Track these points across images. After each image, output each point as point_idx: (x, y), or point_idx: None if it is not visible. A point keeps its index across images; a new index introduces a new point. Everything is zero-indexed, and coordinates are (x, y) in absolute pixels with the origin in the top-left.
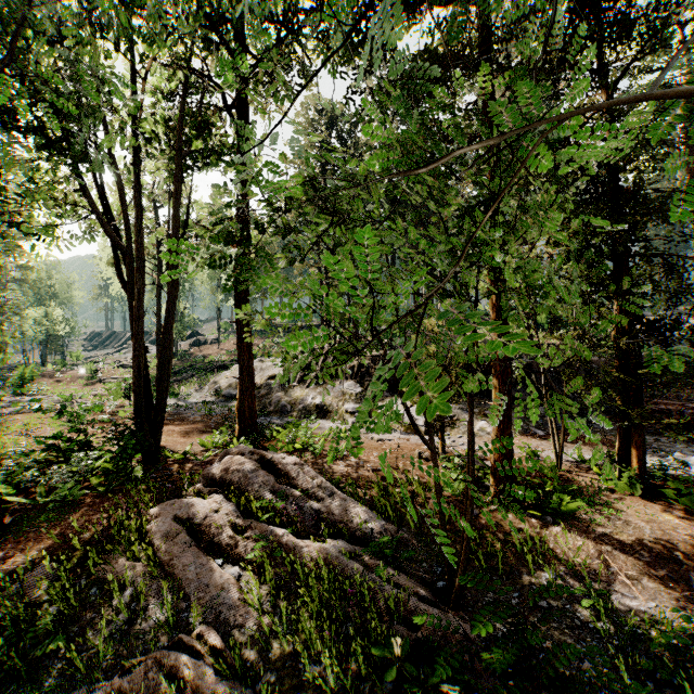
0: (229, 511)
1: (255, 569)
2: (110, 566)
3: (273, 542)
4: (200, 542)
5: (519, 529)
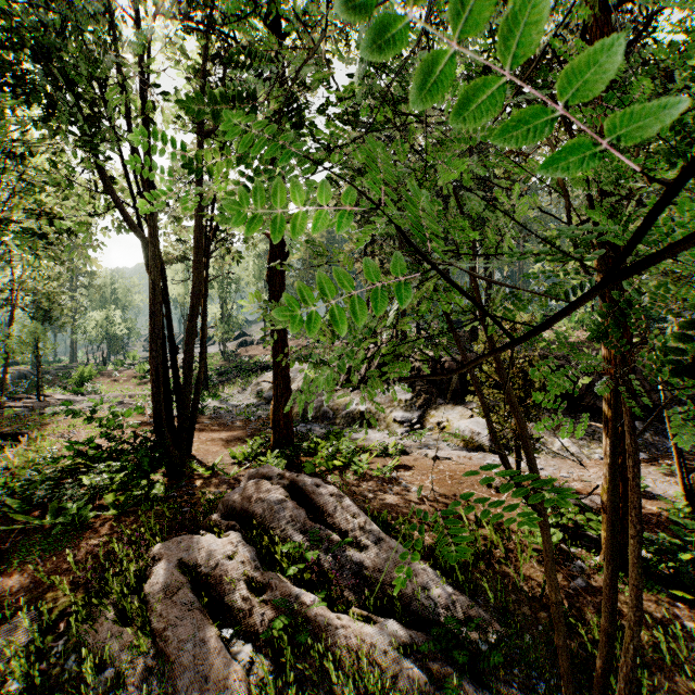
0: (246, 558)
1: (272, 654)
2: (93, 628)
3: (298, 614)
4: (205, 603)
5: (660, 620)
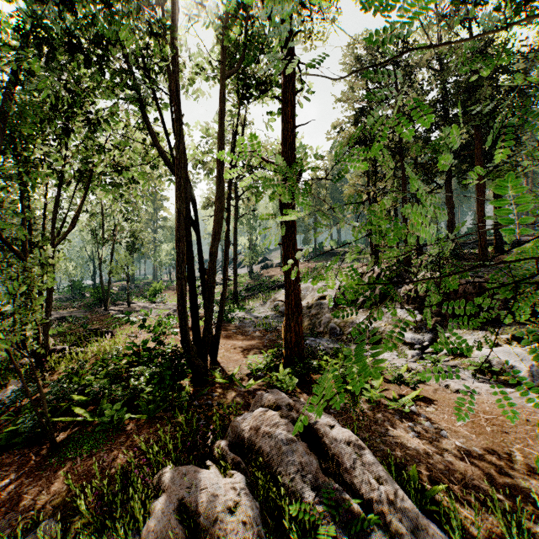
0: (248, 515)
1: None
2: None
3: None
4: None
5: None
